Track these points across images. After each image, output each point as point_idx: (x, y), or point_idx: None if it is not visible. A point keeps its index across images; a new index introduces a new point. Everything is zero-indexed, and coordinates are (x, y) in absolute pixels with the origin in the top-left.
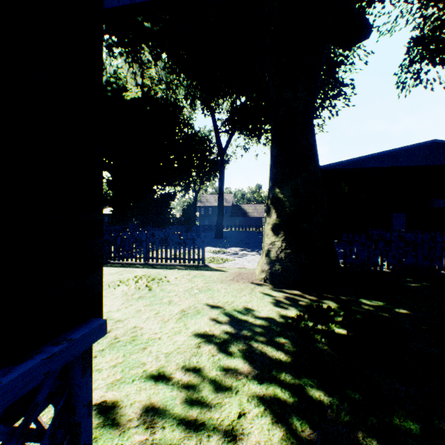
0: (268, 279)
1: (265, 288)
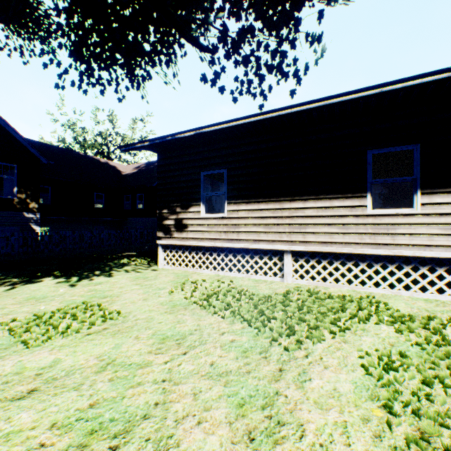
0: None
1: None
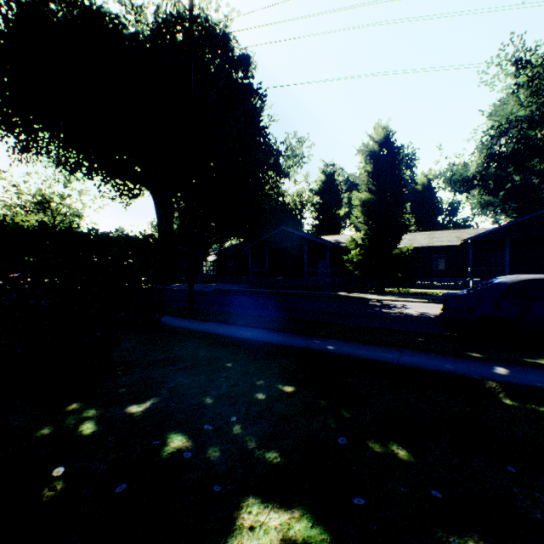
0: None
1: None
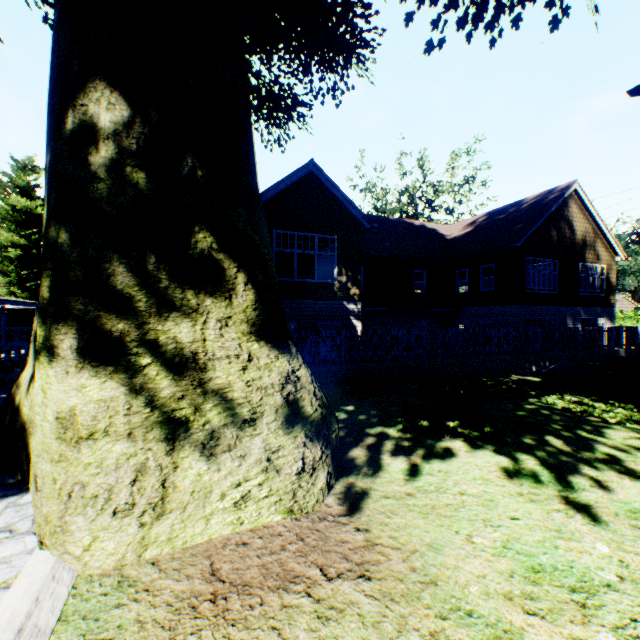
0: (332, 473)
1: (380, 481)
